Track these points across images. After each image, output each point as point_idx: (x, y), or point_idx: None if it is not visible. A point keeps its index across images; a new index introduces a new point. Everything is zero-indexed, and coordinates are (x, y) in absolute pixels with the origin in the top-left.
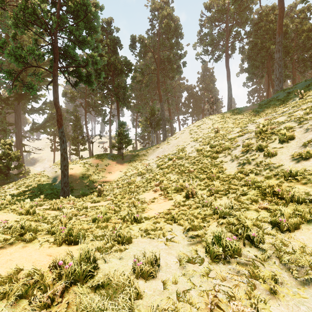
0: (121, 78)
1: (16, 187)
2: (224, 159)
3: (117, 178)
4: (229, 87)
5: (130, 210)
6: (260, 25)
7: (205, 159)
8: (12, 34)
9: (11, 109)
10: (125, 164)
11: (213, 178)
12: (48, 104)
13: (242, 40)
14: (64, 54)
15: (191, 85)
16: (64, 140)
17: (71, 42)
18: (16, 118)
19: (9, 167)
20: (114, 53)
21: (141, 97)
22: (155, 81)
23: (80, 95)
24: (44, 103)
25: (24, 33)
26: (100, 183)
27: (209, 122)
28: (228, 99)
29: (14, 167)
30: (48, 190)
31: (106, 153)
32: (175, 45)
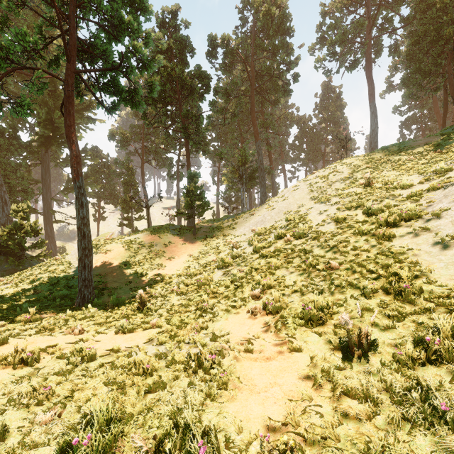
0: (192, 103)
1: (15, 282)
2: (412, 240)
3: (182, 267)
4: (373, 111)
5: (190, 382)
6: (430, 0)
7: (360, 239)
8: (2, 21)
9: (36, 160)
10: (198, 243)
11: (406, 293)
12: (90, 152)
13: (395, 33)
14: (87, 50)
15: (304, 115)
16: (84, 201)
17: (103, 31)
18: (44, 173)
19: (23, 246)
20: (182, 63)
21: (226, 137)
22: (248, 110)
23: (134, 137)
24: (83, 150)
25: (12, 9)
26: (153, 277)
27: (345, 169)
28: (372, 132)
29: (32, 246)
30: (63, 290)
31: (168, 224)
32: (280, 46)
